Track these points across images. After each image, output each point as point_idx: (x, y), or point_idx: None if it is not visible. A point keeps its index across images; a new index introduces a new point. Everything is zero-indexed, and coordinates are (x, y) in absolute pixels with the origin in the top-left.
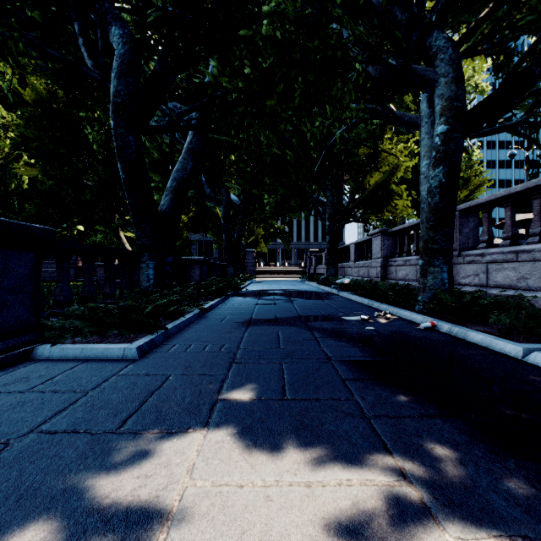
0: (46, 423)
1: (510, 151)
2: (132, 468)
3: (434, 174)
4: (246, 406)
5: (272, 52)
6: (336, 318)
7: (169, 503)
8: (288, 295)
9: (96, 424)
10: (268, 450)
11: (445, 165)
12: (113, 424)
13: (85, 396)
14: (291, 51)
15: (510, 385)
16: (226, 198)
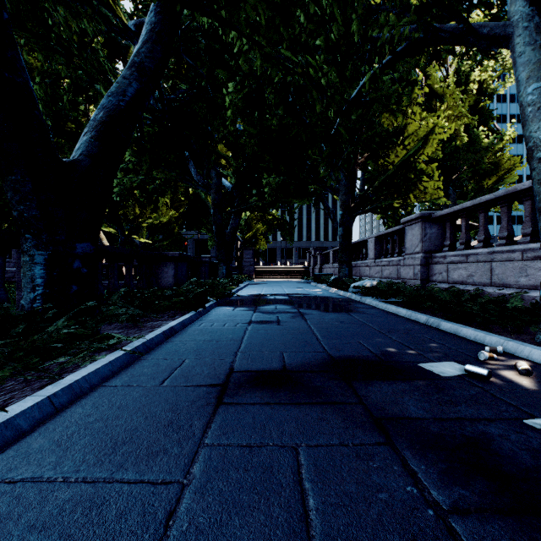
0: None
1: None
2: None
3: None
4: None
5: None
6: (409, 366)
7: None
8: (295, 303)
9: None
10: None
11: None
12: None
13: None
14: None
15: None
16: (217, 181)
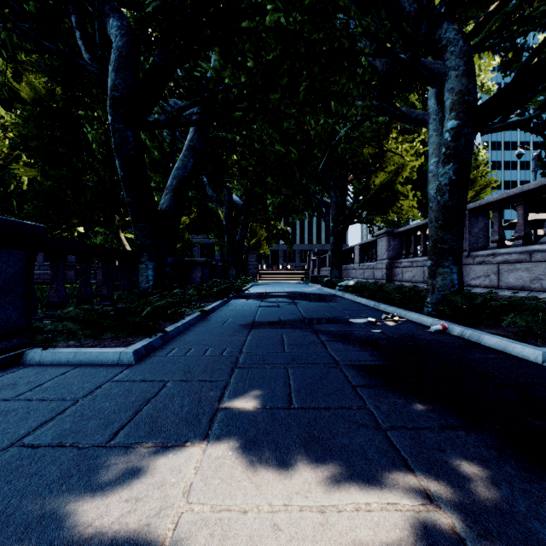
0: (29, 435)
1: (517, 151)
2: (121, 489)
3: (443, 171)
4: (249, 415)
5: (276, 45)
6: (342, 320)
7: (161, 533)
8: (292, 297)
9: (84, 437)
10: (274, 468)
11: (455, 161)
12: (103, 437)
13: (75, 405)
14: (295, 43)
15: (534, 393)
16: (229, 198)
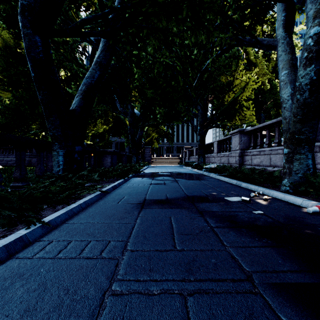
0: None
1: None
2: None
3: (304, 73)
4: None
5: None
6: (219, 198)
7: None
8: (173, 176)
9: None
10: None
11: (317, 63)
12: None
13: None
14: None
15: None
16: (131, 111)
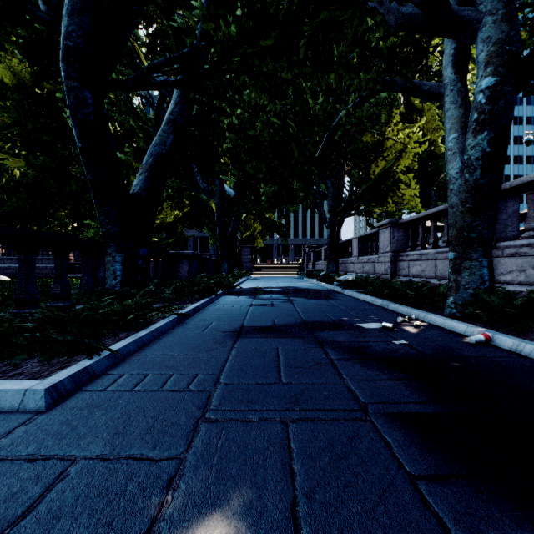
0: None
1: (526, 137)
2: None
3: (474, 142)
4: None
5: None
6: (350, 325)
7: None
8: (287, 293)
9: None
10: None
11: (490, 129)
12: None
13: None
14: None
15: None
16: (220, 189)
